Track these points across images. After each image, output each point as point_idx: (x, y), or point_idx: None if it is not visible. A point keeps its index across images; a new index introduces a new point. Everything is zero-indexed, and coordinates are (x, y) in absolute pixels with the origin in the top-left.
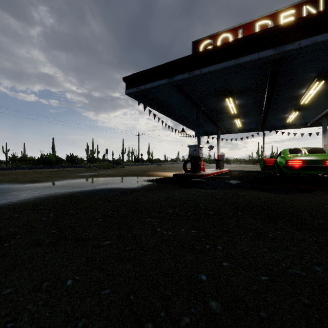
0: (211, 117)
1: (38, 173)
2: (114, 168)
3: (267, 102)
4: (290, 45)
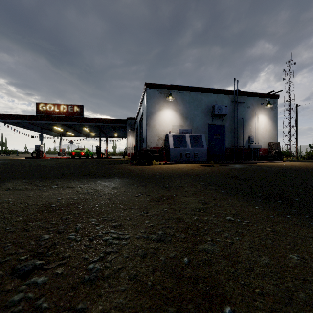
0: (52, 130)
1: None
2: None
3: (73, 129)
4: (63, 122)
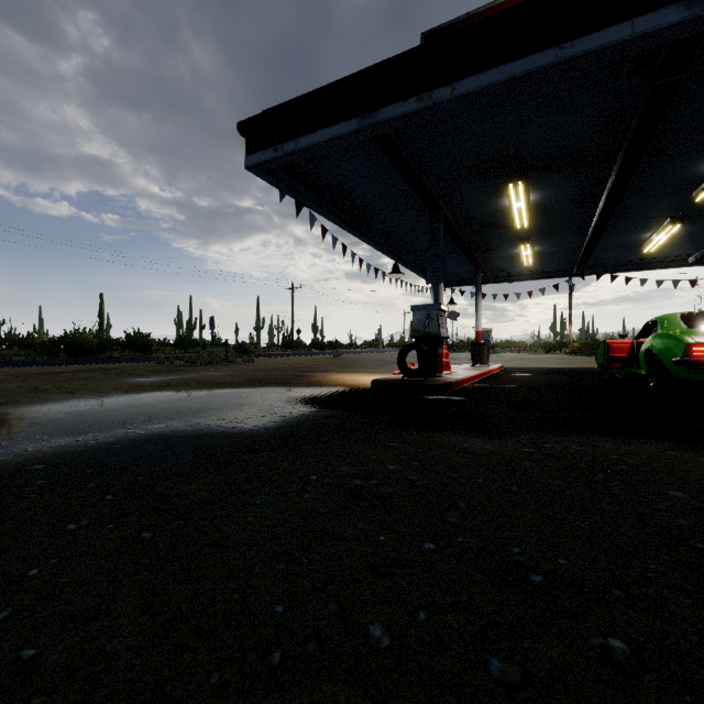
0: (463, 238)
1: (19, 378)
2: (227, 364)
3: (612, 195)
4: None
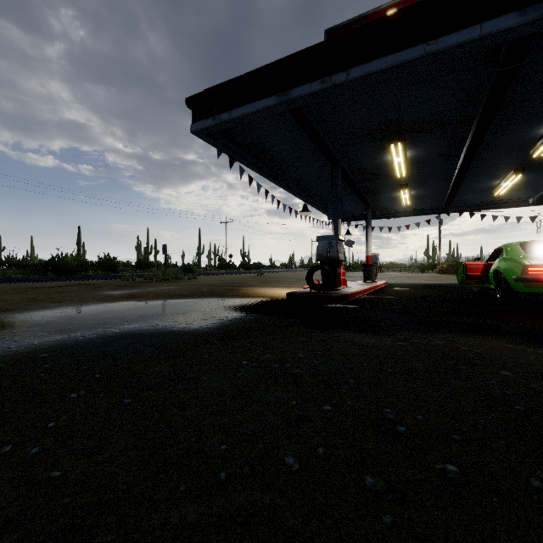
0: (357, 184)
1: (20, 291)
2: (177, 281)
3: (469, 152)
4: None
